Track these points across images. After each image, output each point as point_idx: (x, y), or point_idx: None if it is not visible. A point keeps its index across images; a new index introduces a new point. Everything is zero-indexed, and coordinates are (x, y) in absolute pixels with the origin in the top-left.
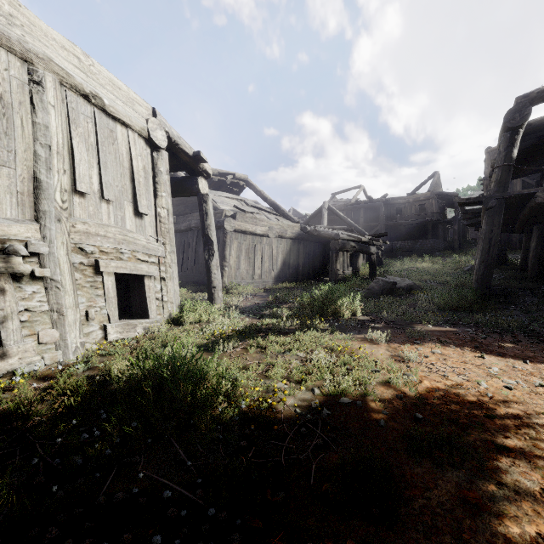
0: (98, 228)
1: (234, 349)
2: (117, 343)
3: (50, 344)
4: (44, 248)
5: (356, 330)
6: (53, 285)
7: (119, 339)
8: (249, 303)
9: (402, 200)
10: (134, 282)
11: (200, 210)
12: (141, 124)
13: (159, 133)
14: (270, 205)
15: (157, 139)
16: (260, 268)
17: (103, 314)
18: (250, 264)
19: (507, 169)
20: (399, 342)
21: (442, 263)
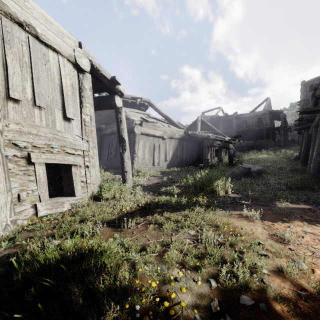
0: (30, 128)
1: (136, 226)
2: (44, 219)
3: None
4: None
5: (231, 206)
6: None
7: (48, 214)
8: (150, 183)
9: (246, 115)
10: (64, 169)
11: (116, 118)
12: (69, 52)
13: (83, 60)
14: (164, 117)
15: (82, 64)
16: (158, 158)
17: (34, 196)
18: (151, 156)
19: None
20: (270, 220)
21: (274, 154)
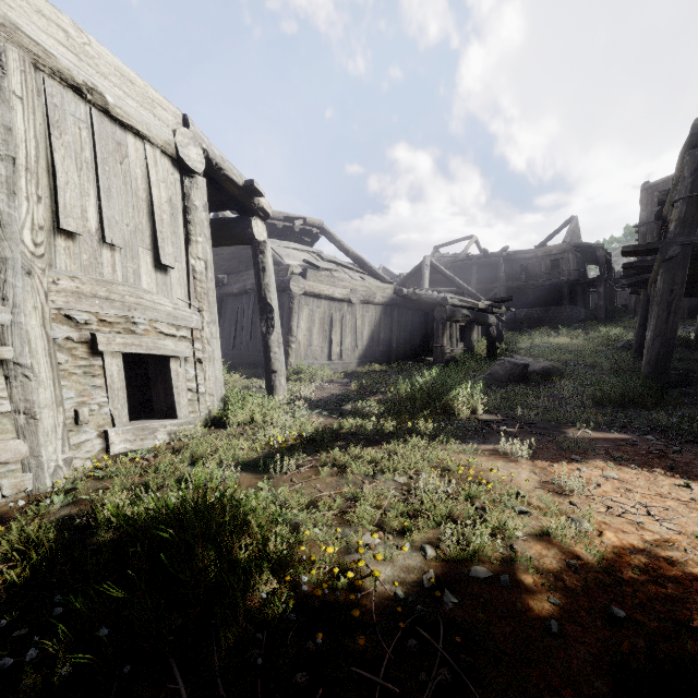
0: (95, 286)
1: (297, 470)
2: (123, 459)
3: (13, 464)
4: (3, 315)
5: (480, 436)
6: (18, 372)
7: (129, 451)
8: (323, 394)
9: (528, 254)
10: (156, 366)
11: (254, 264)
12: (165, 136)
13: (192, 151)
14: (353, 259)
15: (190, 159)
16: (339, 344)
17: (103, 415)
18: (325, 340)
19: (696, 202)
20: (548, 459)
21: (584, 337)
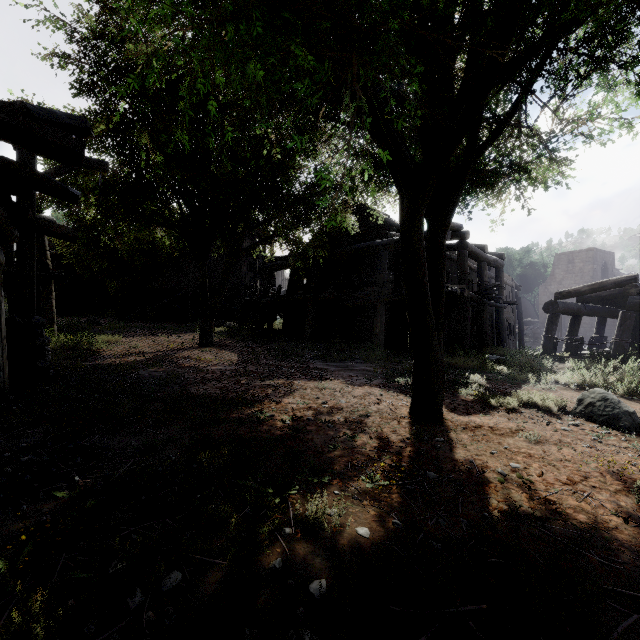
0: None
1: None
2: None
3: None
4: None
5: None
6: None
7: None
8: None
9: None
10: None
11: None
12: None
13: None
14: None
15: None
16: None
17: None
18: None
19: None
20: None
21: None
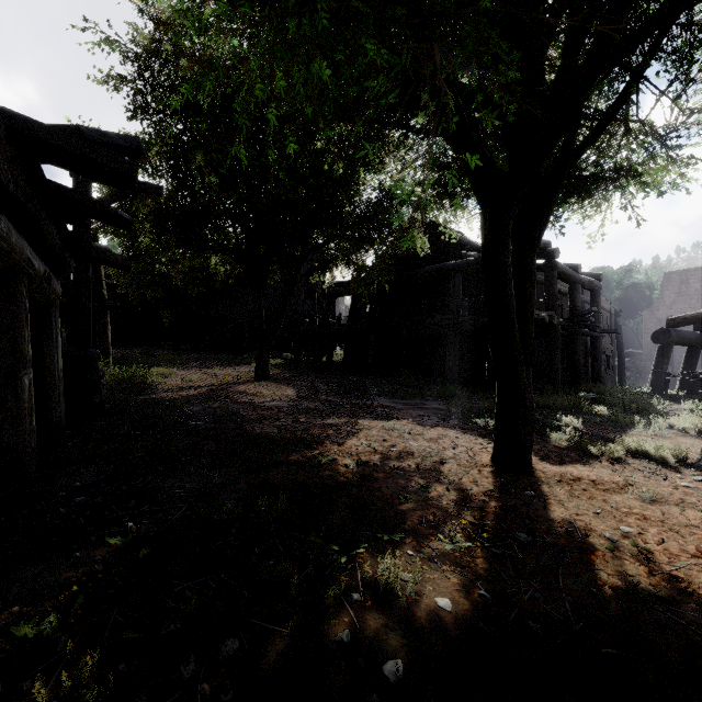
0: None
1: None
2: None
3: None
4: None
5: None
6: None
7: None
8: None
9: None
10: None
11: None
12: None
13: None
14: None
15: None
16: None
17: None
18: None
19: None
20: None
21: None
